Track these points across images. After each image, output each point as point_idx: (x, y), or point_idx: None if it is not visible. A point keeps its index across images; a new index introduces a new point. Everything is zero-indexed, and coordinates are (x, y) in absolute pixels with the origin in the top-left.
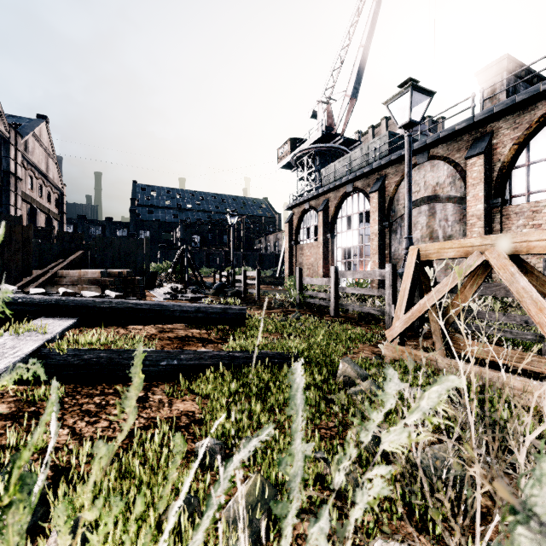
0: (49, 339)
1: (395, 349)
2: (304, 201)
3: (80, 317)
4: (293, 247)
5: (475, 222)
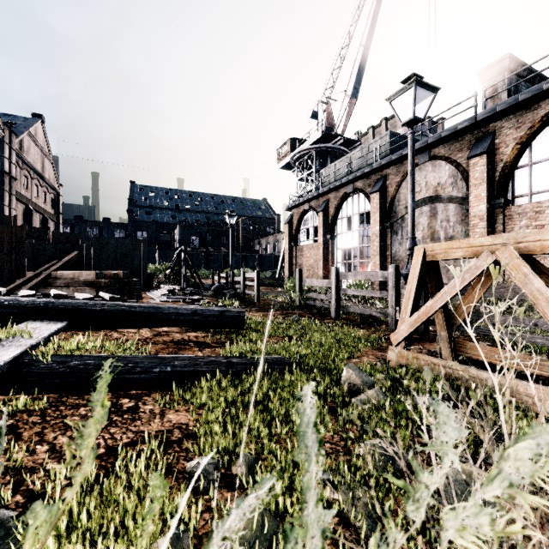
0: (34, 345)
1: (400, 353)
2: (304, 202)
3: (70, 321)
4: (292, 248)
5: (477, 222)
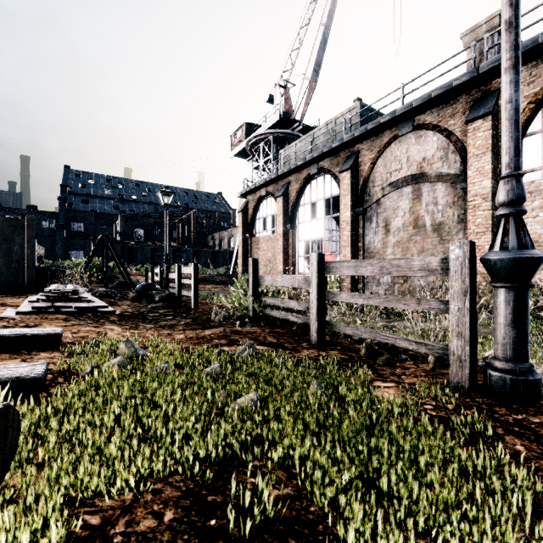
0: None
1: None
2: (261, 186)
3: None
4: (247, 241)
5: (480, 203)
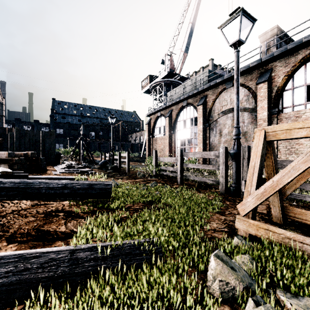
0: None
1: (249, 223)
2: (158, 111)
3: None
4: (150, 139)
5: (262, 123)
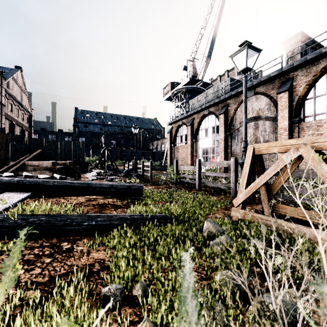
0: (7, 208)
1: (239, 212)
2: (179, 120)
3: (33, 192)
4: (172, 148)
5: (283, 132)
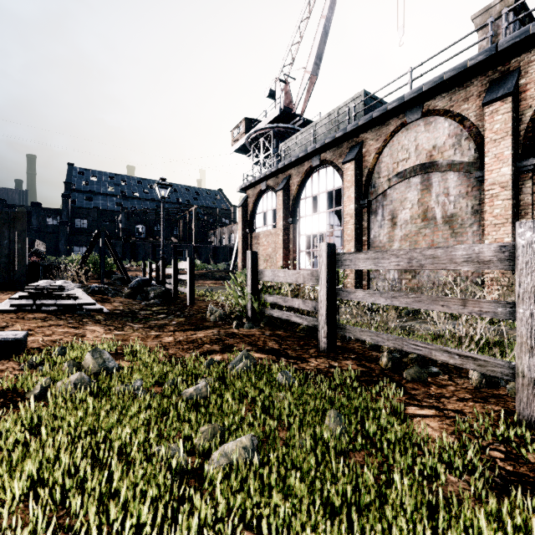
0: None
1: None
2: (261, 180)
3: None
4: (247, 236)
5: (498, 192)
